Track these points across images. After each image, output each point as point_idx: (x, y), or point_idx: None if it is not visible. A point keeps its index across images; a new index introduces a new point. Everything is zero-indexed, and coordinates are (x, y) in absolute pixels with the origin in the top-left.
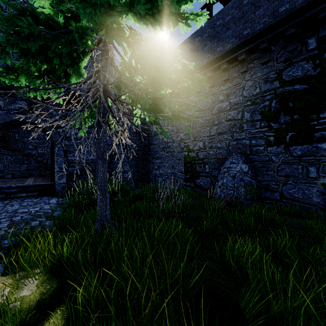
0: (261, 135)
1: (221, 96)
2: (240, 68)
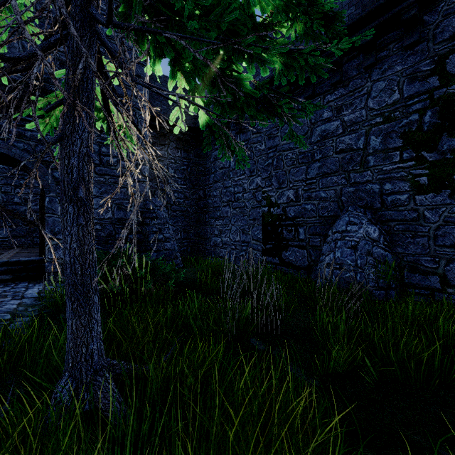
0: (403, 175)
1: (327, 111)
2: (361, 61)
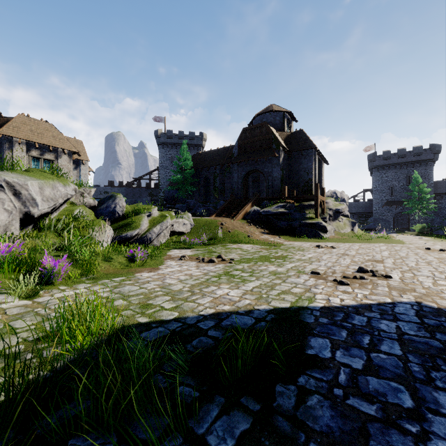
0: None
1: None
2: None
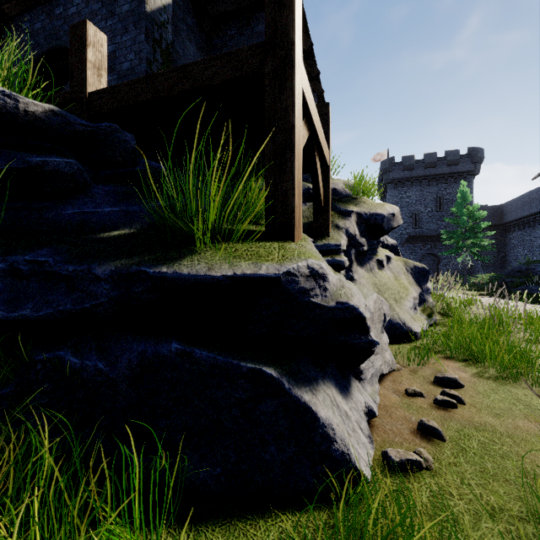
0: None
1: None
2: None
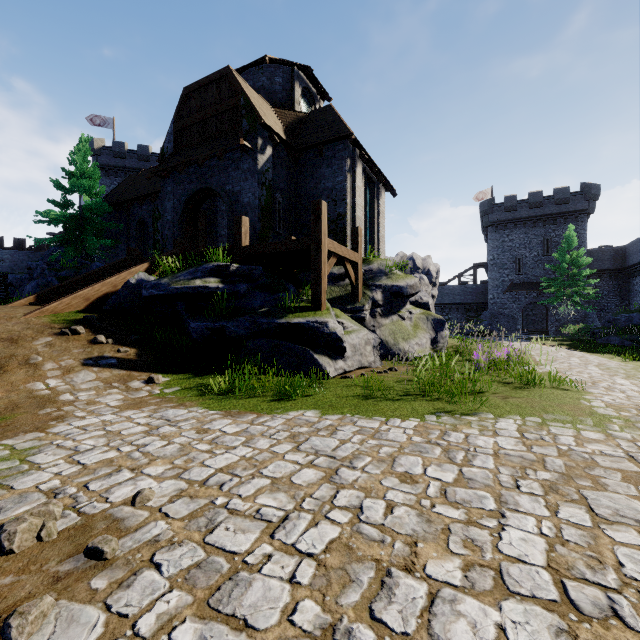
0: None
1: None
2: None
